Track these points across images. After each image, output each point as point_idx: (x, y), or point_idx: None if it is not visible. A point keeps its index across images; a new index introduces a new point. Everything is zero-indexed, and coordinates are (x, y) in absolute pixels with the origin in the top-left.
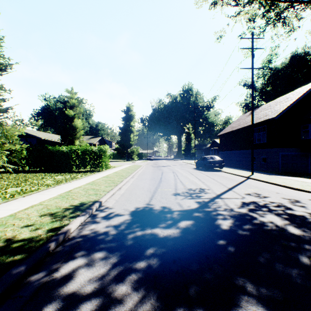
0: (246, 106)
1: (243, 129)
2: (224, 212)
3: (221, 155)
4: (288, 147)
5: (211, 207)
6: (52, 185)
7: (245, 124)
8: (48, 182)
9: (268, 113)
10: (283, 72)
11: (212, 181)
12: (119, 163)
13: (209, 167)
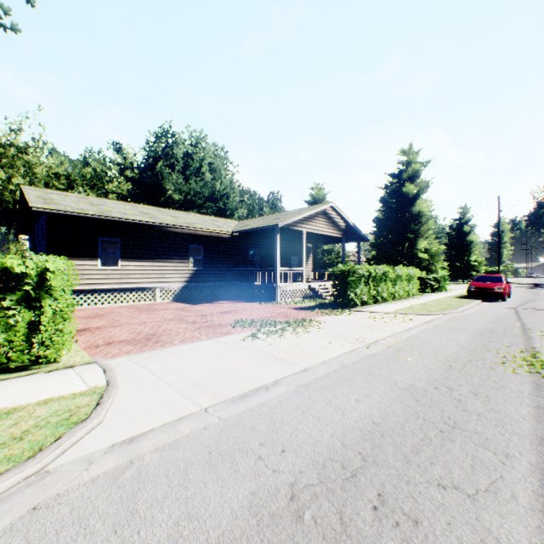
0: None
1: None
2: None
3: None
4: None
5: None
6: None
7: None
8: None
9: None
10: None
11: None
12: None
13: None
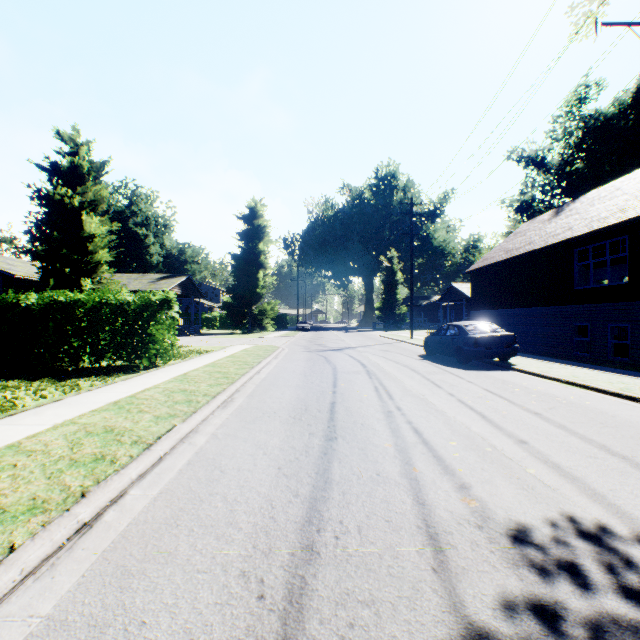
0: (524, 208)
1: (546, 250)
2: None
3: (478, 319)
4: None
5: None
6: None
7: (549, 238)
8: None
9: (628, 205)
10: (618, 124)
11: (547, 428)
12: (227, 338)
13: (474, 356)
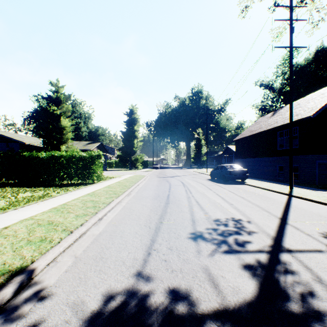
0: (263, 109)
1: (266, 132)
2: None
3: (238, 163)
4: None
5: (293, 295)
6: None
7: (268, 126)
8: None
9: (299, 112)
10: (306, 69)
11: (242, 201)
12: (120, 172)
13: (229, 178)
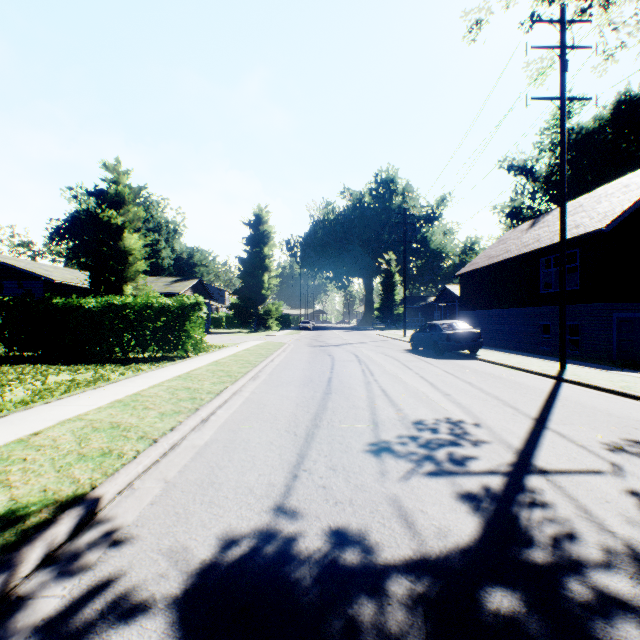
0: (514, 214)
1: (519, 259)
2: (624, 584)
3: (465, 319)
4: (635, 301)
5: (540, 538)
6: (4, 410)
7: (522, 248)
8: (11, 397)
9: (582, 222)
10: (598, 138)
11: (468, 389)
12: (236, 336)
13: (446, 348)
